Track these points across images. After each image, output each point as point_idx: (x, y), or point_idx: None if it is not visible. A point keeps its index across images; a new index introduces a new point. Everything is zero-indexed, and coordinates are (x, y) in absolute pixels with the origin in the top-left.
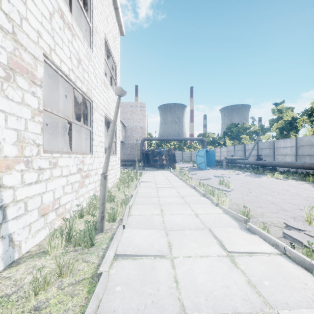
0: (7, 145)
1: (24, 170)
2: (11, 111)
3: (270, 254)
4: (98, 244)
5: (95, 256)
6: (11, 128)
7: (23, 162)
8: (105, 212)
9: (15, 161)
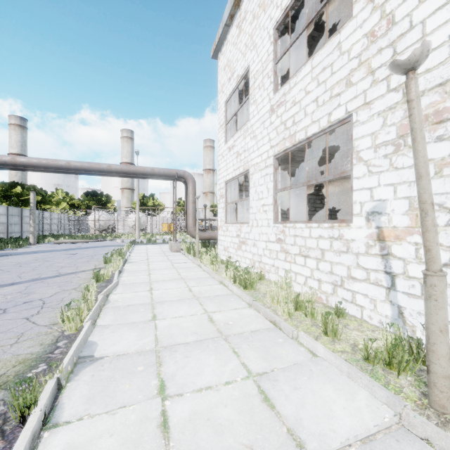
0: (396, 216)
1: (420, 243)
2: (401, 180)
3: (77, 420)
4: (377, 375)
5: (345, 358)
6: (401, 197)
7: (420, 233)
8: (429, 361)
9: (406, 232)
